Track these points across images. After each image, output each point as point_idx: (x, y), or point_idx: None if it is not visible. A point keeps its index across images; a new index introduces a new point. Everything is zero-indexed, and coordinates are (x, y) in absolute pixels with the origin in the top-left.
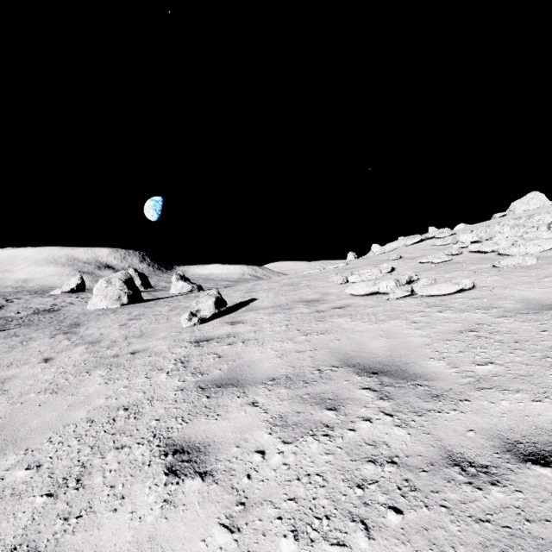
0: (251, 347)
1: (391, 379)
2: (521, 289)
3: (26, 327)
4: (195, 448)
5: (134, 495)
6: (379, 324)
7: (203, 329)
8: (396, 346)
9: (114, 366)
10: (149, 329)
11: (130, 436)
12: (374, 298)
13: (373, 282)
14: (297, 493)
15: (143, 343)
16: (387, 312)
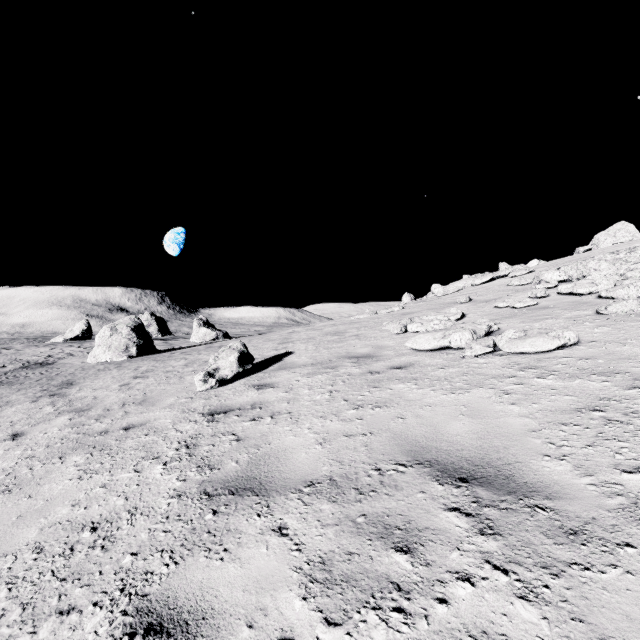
0: (282, 425)
1: (491, 494)
2: None
3: (7, 386)
4: (181, 622)
5: None
6: (456, 395)
7: (222, 394)
8: (487, 431)
9: (97, 448)
10: (155, 393)
11: (87, 587)
12: (444, 355)
13: (442, 333)
14: None
15: (143, 414)
16: (465, 376)
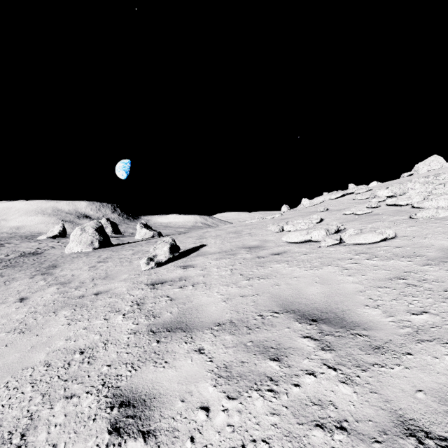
0: (199, 290)
1: (330, 328)
2: (439, 238)
3: (11, 268)
4: (141, 400)
5: None
6: (313, 270)
7: (159, 272)
8: (331, 292)
9: (78, 306)
10: (113, 271)
11: (81, 384)
12: (307, 246)
13: (306, 231)
14: None
15: (106, 285)
16: (320, 259)
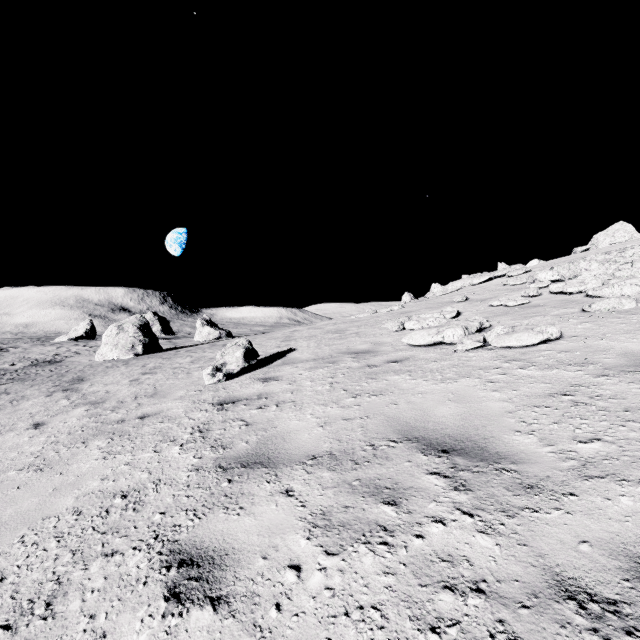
0: (286, 411)
1: (466, 461)
2: (621, 339)
3: (20, 382)
4: (208, 558)
5: (119, 632)
6: (445, 384)
7: (230, 387)
8: (470, 413)
9: (117, 434)
10: (165, 387)
11: (125, 537)
12: (438, 350)
13: (437, 330)
14: (346, 638)
15: (156, 405)
16: (455, 368)
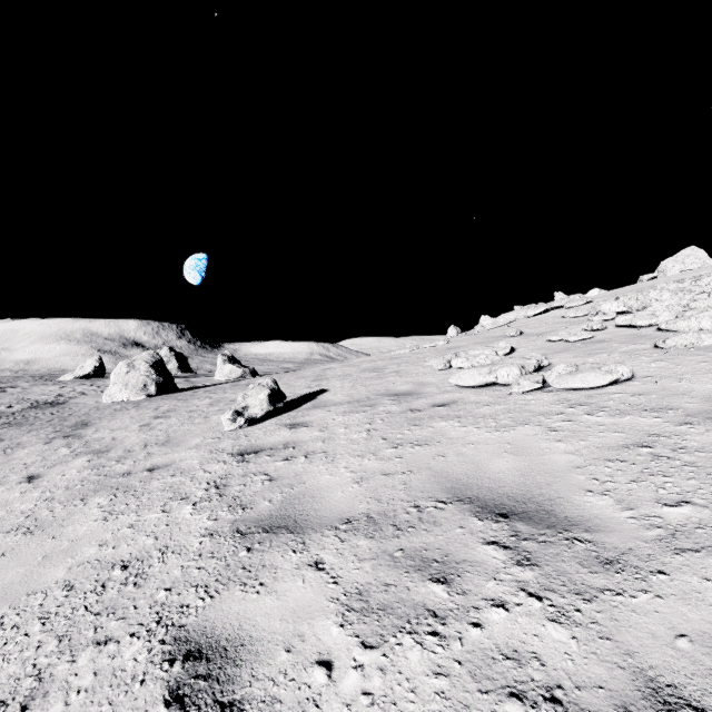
0: (317, 464)
1: (530, 528)
2: (703, 381)
3: (16, 427)
4: (219, 649)
5: None
6: (501, 432)
7: (252, 434)
8: (531, 468)
9: (121, 490)
10: (179, 433)
11: (122, 620)
12: (490, 392)
13: (489, 369)
14: None
15: (167, 455)
16: (511, 413)
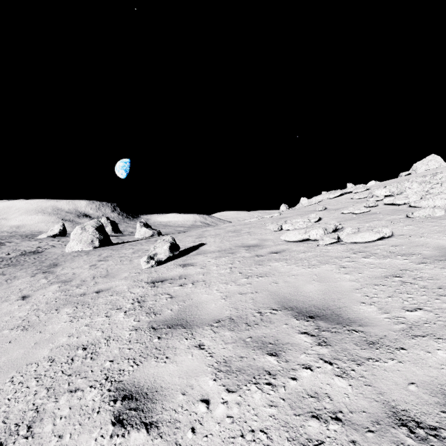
0: (199, 288)
1: (327, 324)
2: (435, 237)
3: (13, 266)
4: (143, 394)
5: None
6: (311, 268)
7: (159, 270)
8: (328, 290)
9: (80, 304)
10: (114, 270)
11: (84, 378)
12: (306, 244)
13: (305, 230)
14: None
15: (107, 283)
16: (318, 257)
